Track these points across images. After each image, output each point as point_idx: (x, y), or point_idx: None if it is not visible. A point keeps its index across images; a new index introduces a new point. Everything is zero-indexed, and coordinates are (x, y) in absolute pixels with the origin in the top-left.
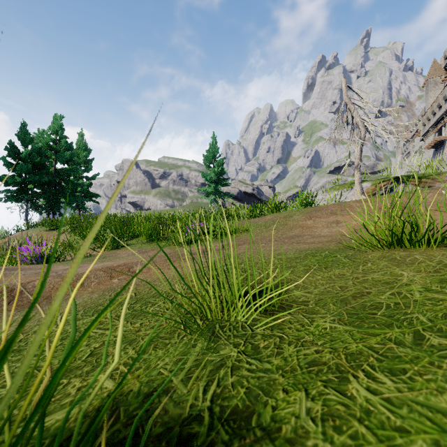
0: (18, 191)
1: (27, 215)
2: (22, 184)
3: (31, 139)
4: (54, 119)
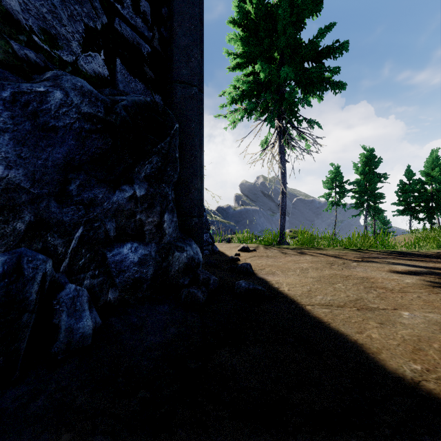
0: (403, 210)
1: (410, 224)
2: (407, 204)
3: (413, 174)
4: (431, 154)
